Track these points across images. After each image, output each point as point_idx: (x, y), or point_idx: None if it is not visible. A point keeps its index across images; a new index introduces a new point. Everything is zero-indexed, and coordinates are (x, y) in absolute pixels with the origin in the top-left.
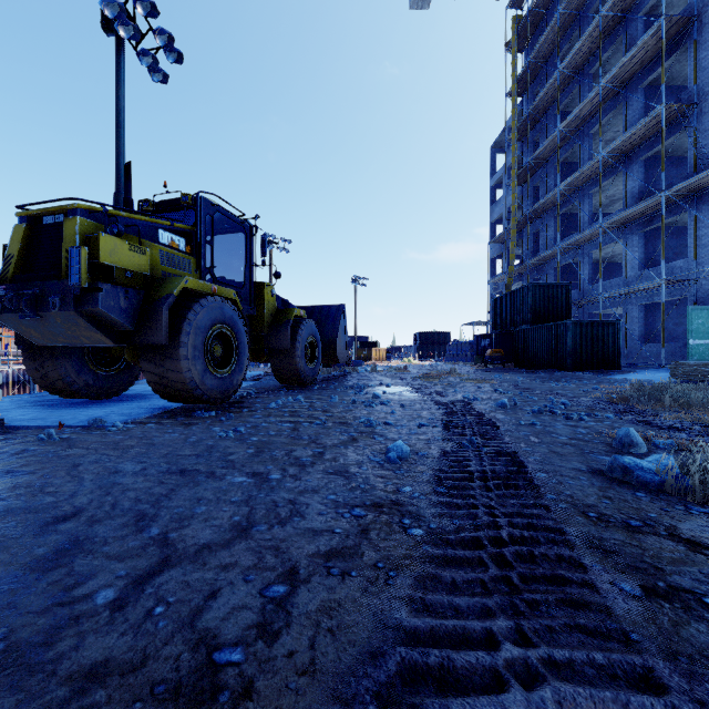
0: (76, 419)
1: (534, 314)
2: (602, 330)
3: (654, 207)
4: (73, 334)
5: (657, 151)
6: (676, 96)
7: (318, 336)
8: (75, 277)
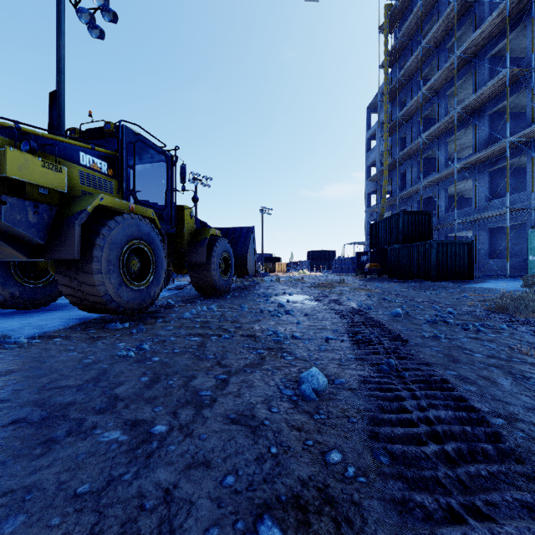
0: None
1: (404, 235)
2: (459, 248)
3: (499, 151)
4: None
5: (500, 107)
6: (514, 65)
7: (231, 252)
8: None
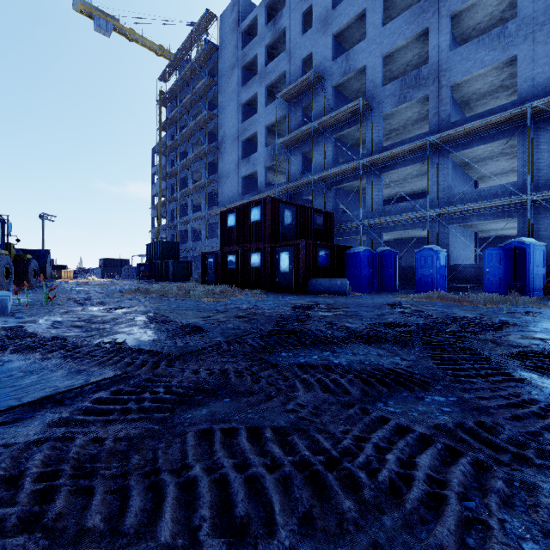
0: None
1: (163, 255)
2: (186, 265)
3: (208, 215)
4: None
5: (213, 190)
6: None
7: (38, 266)
8: None
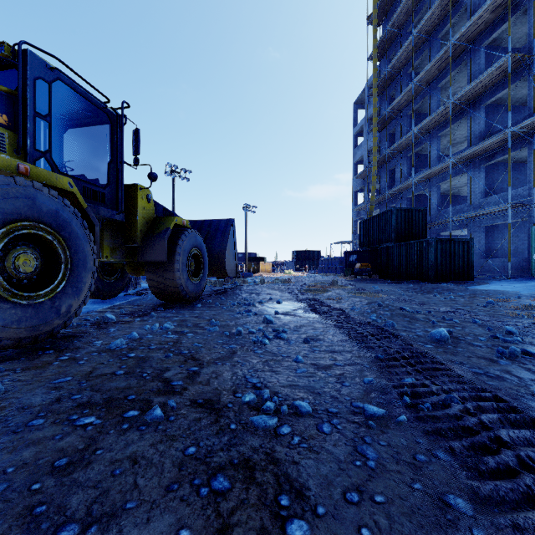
0: None
1: (397, 233)
2: (458, 247)
3: (497, 144)
4: None
5: (496, 99)
6: None
7: (204, 248)
8: None
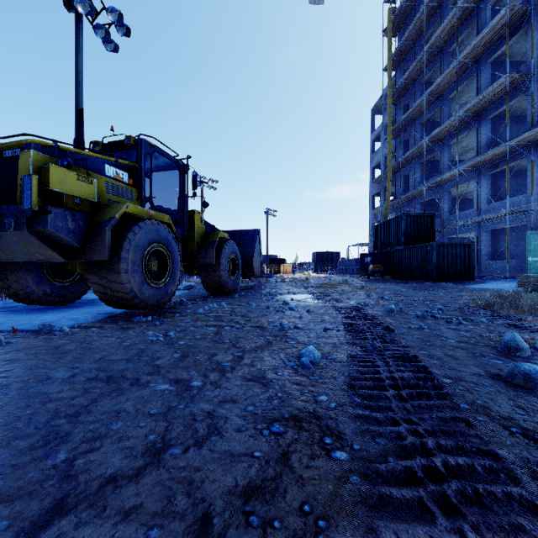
0: (31, 324)
1: (406, 237)
2: (459, 250)
3: (499, 154)
4: (29, 251)
5: (501, 111)
6: (515, 69)
7: (238, 254)
8: (28, 201)
